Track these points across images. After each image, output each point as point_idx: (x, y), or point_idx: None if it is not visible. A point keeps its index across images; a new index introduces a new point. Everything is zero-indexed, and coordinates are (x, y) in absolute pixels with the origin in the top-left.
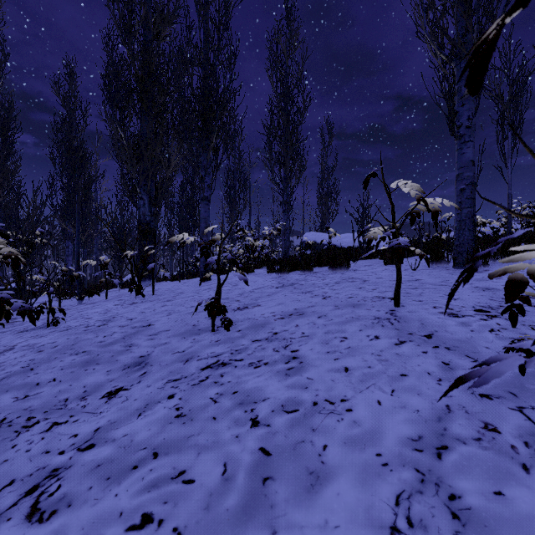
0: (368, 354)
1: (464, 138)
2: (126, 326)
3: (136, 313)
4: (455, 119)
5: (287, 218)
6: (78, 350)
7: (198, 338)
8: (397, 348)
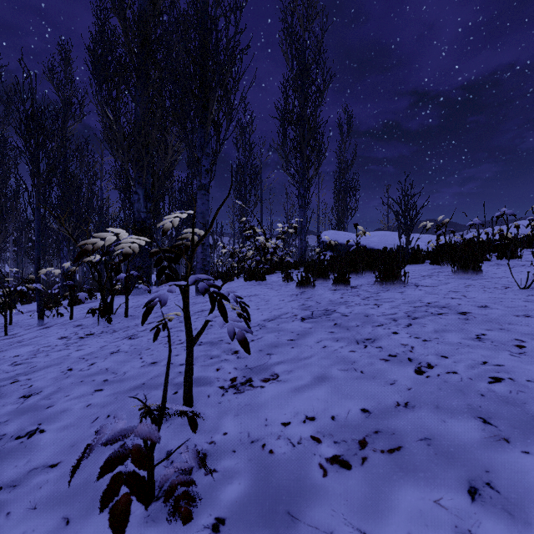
0: None
1: None
2: None
3: (55, 374)
4: None
5: (304, 215)
6: None
7: None
8: None
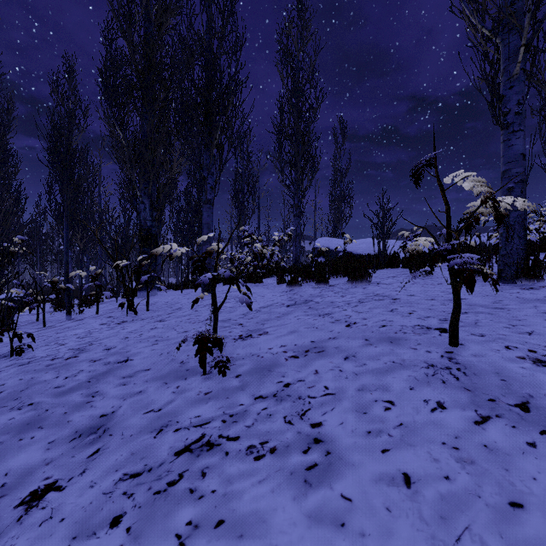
0: (436, 445)
1: (512, 127)
2: (98, 361)
3: (118, 340)
4: (500, 104)
5: (299, 223)
6: (24, 401)
7: (183, 385)
8: (481, 431)
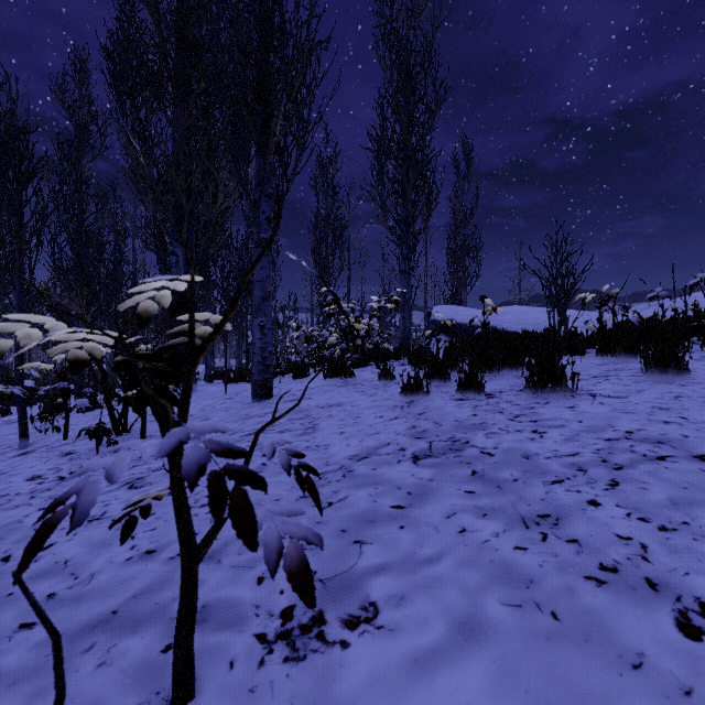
0: None
1: None
2: None
3: None
4: None
5: (409, 283)
6: None
7: None
8: None
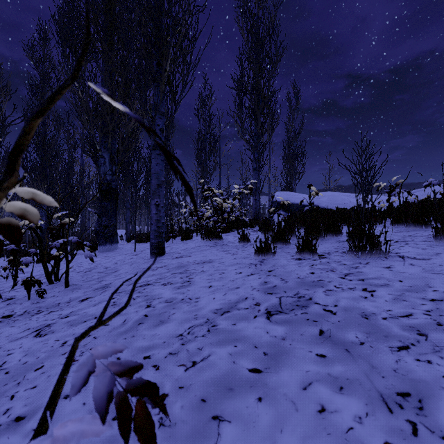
0: None
1: None
2: None
3: None
4: None
5: (259, 177)
6: None
7: None
8: None
